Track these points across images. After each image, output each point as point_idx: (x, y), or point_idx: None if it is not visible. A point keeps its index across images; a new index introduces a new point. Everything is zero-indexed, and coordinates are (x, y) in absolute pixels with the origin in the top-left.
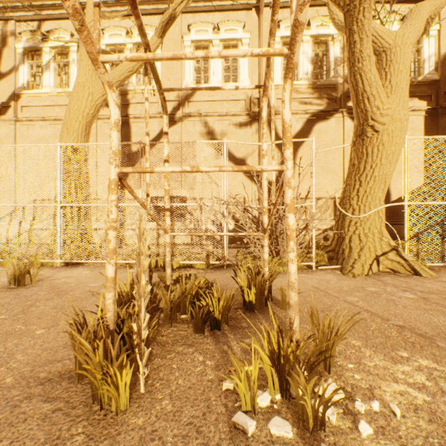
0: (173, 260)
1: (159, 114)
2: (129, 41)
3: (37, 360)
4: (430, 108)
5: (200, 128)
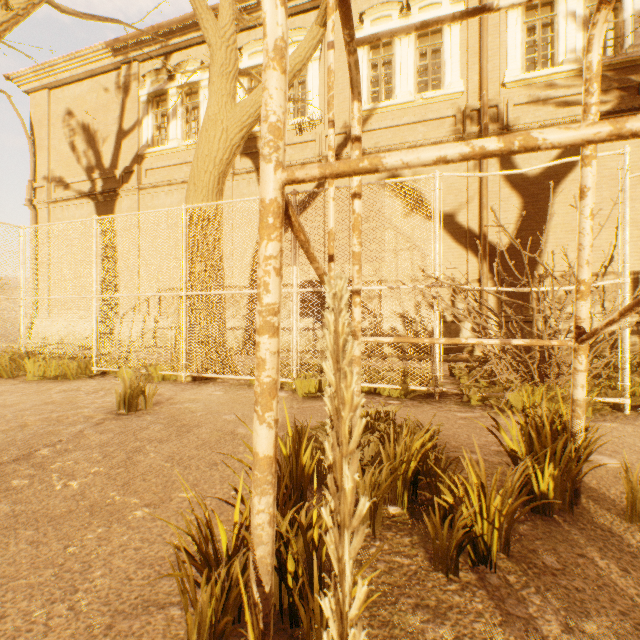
0: None
1: (316, 157)
2: None
3: (123, 594)
4: None
5: None
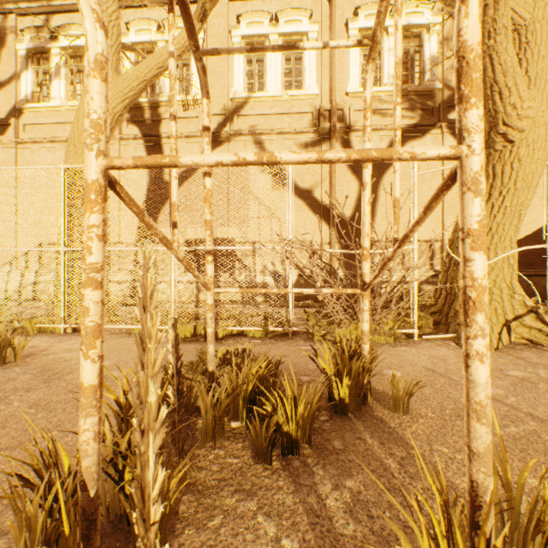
0: (217, 326)
1: (199, 132)
2: (162, 38)
3: None
4: None
5: (253, 150)
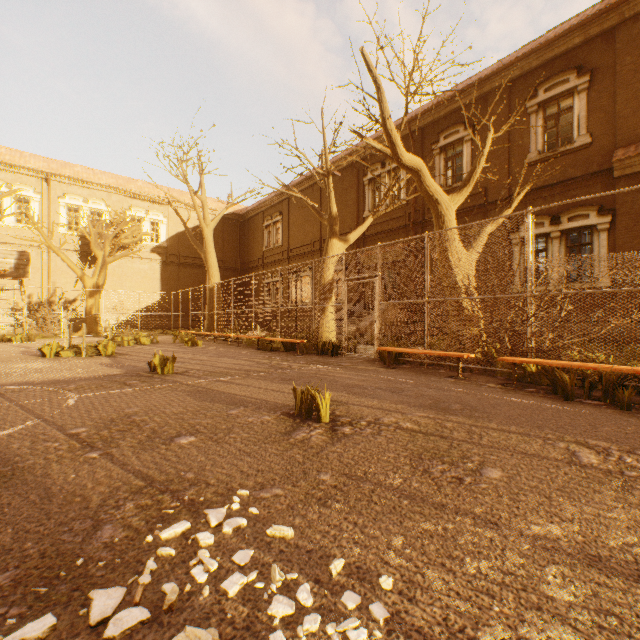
0: None
1: None
2: None
3: None
4: (163, 261)
5: None
